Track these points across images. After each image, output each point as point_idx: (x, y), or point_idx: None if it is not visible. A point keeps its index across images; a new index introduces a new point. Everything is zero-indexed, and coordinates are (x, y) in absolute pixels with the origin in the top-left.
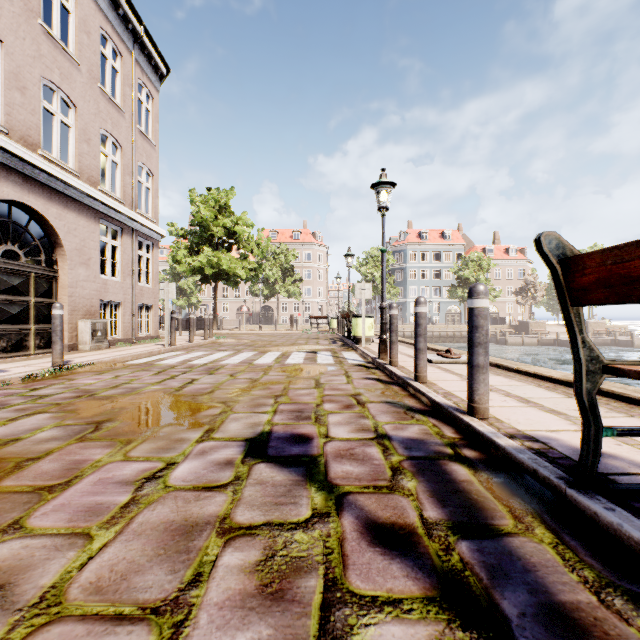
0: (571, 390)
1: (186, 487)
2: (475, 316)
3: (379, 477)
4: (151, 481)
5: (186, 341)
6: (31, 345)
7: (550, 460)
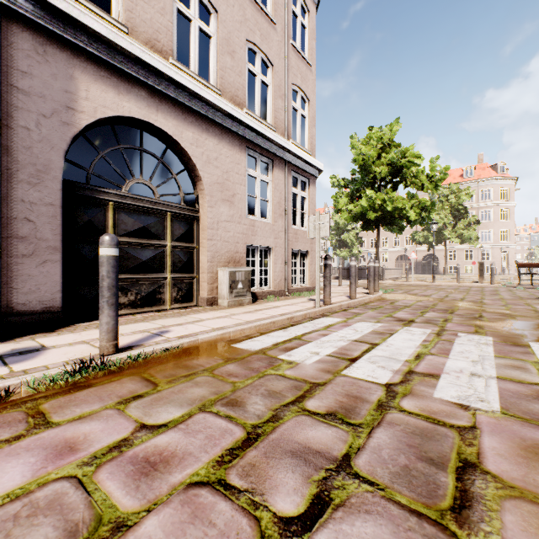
0: None
1: None
2: None
3: None
4: None
5: (345, 296)
6: (167, 298)
7: None
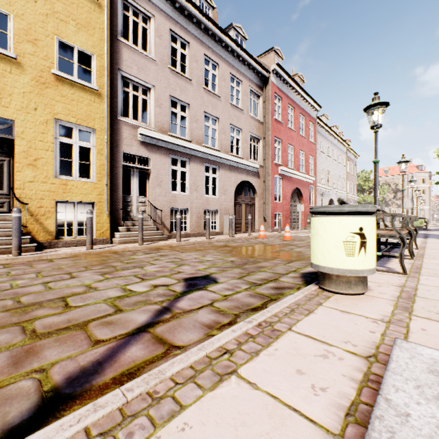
0: None
1: None
2: None
3: None
4: None
5: None
6: None
7: None
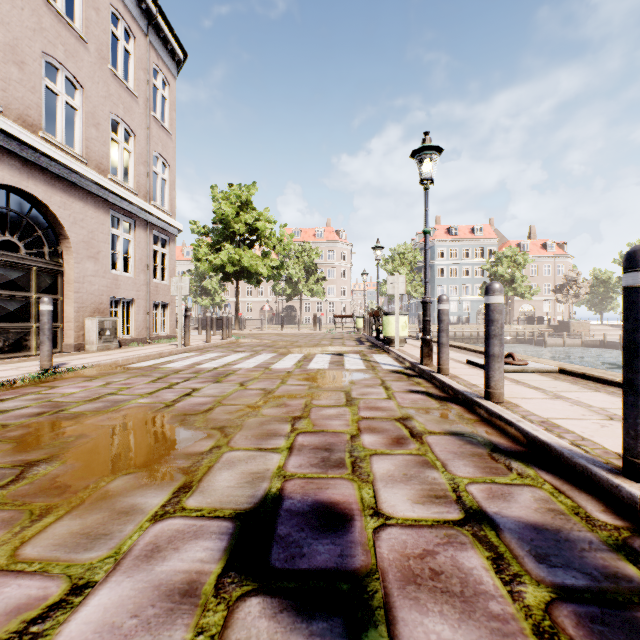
0: None
1: None
2: None
3: None
4: None
5: (203, 341)
6: (32, 345)
7: None
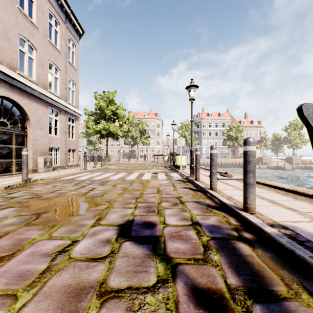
0: (296, 195)
1: (81, 258)
2: (248, 155)
3: (196, 252)
4: (61, 254)
5: (92, 167)
6: (13, 169)
7: (299, 243)
